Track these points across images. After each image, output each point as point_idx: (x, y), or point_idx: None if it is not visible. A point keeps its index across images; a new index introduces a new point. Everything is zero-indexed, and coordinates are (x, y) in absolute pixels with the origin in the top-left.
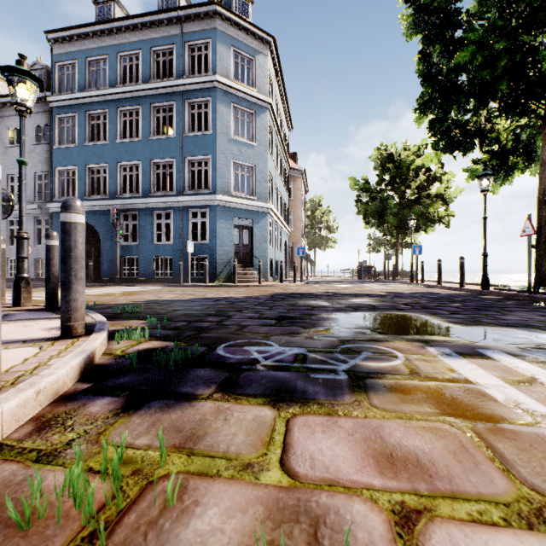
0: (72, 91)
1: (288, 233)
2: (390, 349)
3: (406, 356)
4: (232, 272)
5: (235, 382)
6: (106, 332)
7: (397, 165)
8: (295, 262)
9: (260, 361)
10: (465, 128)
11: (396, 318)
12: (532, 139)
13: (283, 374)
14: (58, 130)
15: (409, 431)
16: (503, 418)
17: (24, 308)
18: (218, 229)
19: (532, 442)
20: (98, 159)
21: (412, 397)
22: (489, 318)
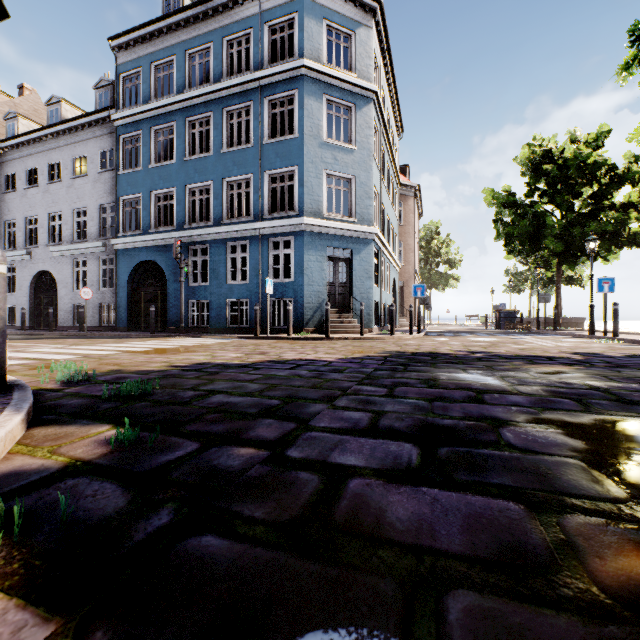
0: (137, 105)
1: (398, 268)
2: None
3: None
4: (324, 320)
5: None
6: None
7: (561, 164)
8: (411, 305)
9: None
10: None
11: None
12: None
13: None
14: (123, 152)
15: None
16: None
17: None
18: (306, 263)
19: None
20: (164, 183)
21: None
22: None
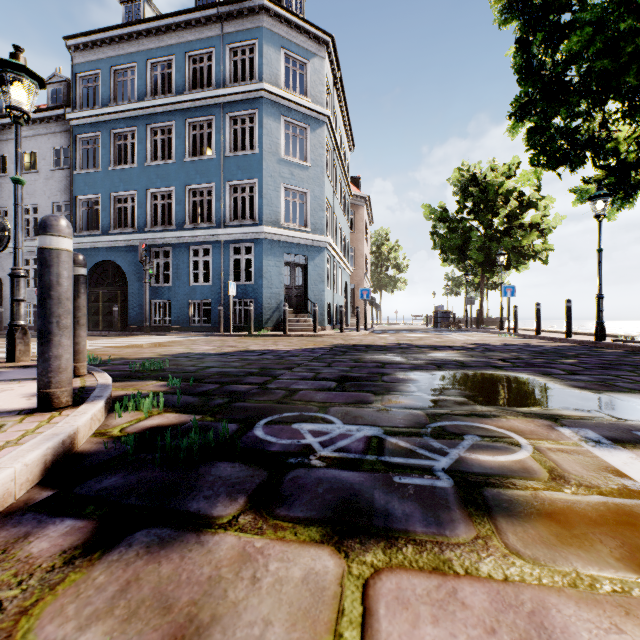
0: (96, 107)
1: (349, 272)
2: (504, 430)
3: (533, 443)
4: (282, 319)
5: (275, 491)
6: (102, 401)
7: (483, 188)
8: (358, 307)
9: (316, 449)
10: (574, 137)
11: (497, 380)
12: None
13: (351, 475)
14: (79, 152)
15: (601, 622)
16: None
17: (18, 364)
18: (266, 268)
19: None
20: (125, 186)
21: (574, 531)
22: (625, 381)
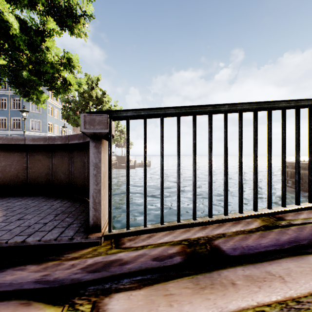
0: None
1: None
2: None
3: None
4: None
5: None
6: None
7: None
8: None
9: None
10: None
11: None
12: None
13: None
14: None
15: None
16: None
17: None
18: None
19: None
20: None
21: None
22: None
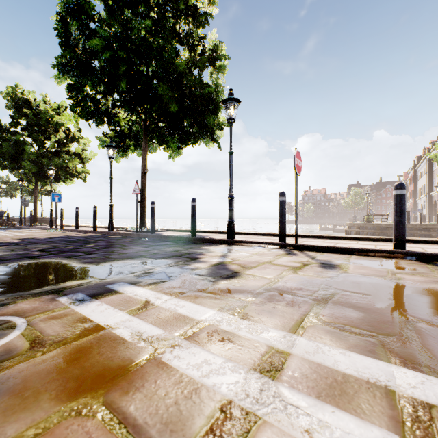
0: None
1: None
2: (7, 316)
3: (30, 319)
4: None
5: None
6: None
7: (37, 113)
8: None
9: None
10: (98, 105)
11: (26, 269)
12: (139, 132)
13: None
14: None
15: None
16: (132, 361)
17: None
18: None
19: (156, 378)
20: None
21: (26, 394)
22: (115, 254)
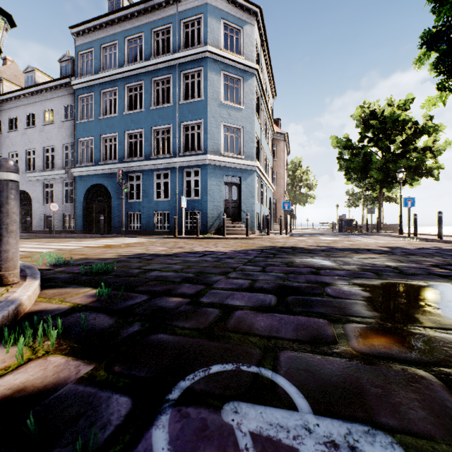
0: (90, 74)
1: (272, 190)
2: None
3: None
4: (222, 225)
5: None
6: None
7: (382, 120)
8: (281, 215)
9: None
10: None
11: None
12: None
13: None
14: (80, 107)
15: None
16: None
17: None
18: (209, 186)
19: None
20: (110, 130)
21: None
22: None
